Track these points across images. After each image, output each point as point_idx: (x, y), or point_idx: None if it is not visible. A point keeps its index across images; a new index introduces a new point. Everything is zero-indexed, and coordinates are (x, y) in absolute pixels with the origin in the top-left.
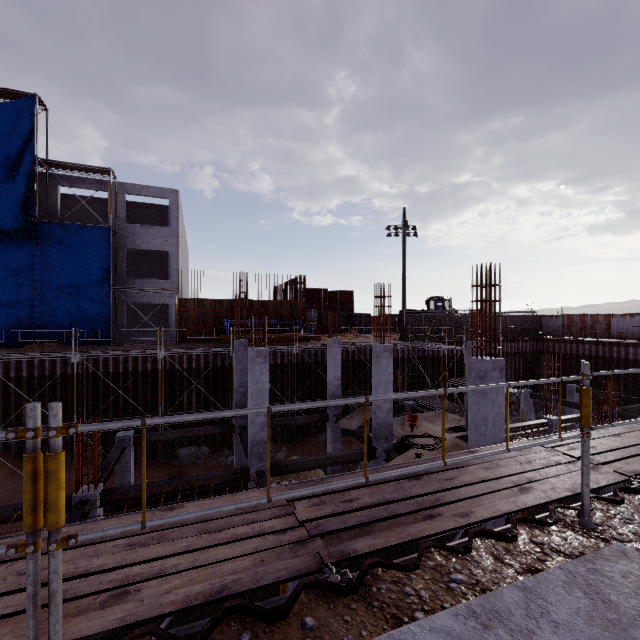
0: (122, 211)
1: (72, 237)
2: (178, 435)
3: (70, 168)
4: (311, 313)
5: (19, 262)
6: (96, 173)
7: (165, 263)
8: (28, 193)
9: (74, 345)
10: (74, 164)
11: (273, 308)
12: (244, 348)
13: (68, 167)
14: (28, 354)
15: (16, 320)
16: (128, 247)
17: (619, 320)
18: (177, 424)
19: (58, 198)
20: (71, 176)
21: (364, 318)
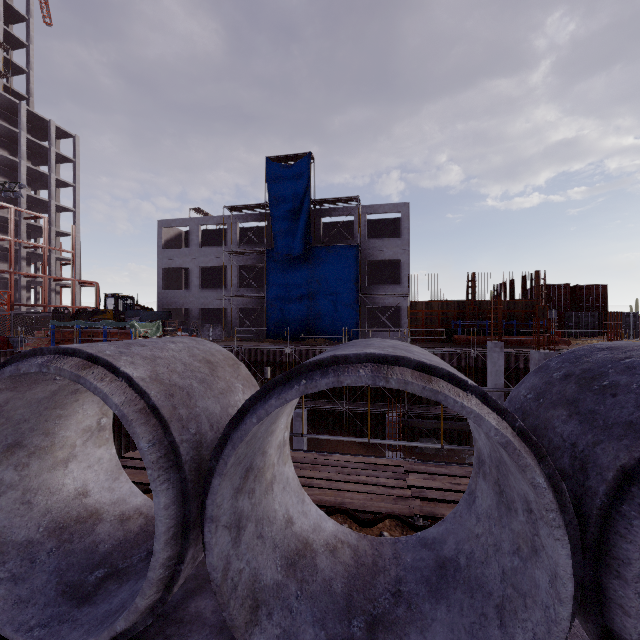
0: (364, 229)
1: (332, 256)
2: (434, 425)
3: (329, 202)
4: (549, 313)
5: (301, 279)
6: (346, 202)
7: (392, 270)
8: (306, 227)
9: (334, 341)
10: (333, 198)
11: (504, 308)
12: (499, 350)
13: (328, 202)
14: (314, 346)
15: (299, 321)
16: (368, 259)
17: None
18: (417, 415)
19: (321, 227)
20: (329, 208)
21: (626, 318)
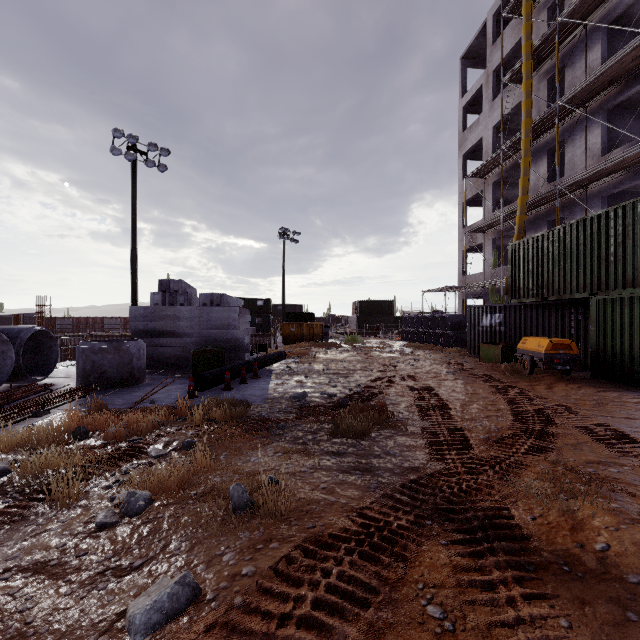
0: None
1: None
2: None
3: None
4: None
5: None
6: None
7: None
8: None
9: None
10: None
11: None
12: None
13: None
14: None
15: None
16: None
17: (110, 321)
18: None
19: None
20: None
21: None
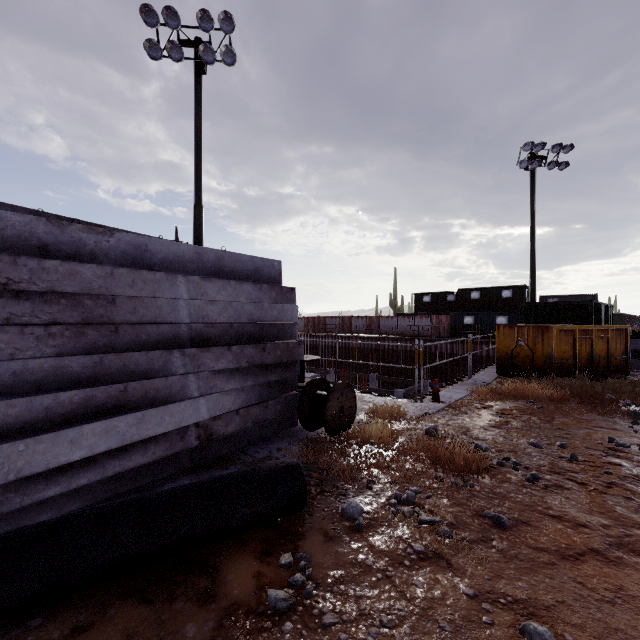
0: None
1: None
2: None
3: None
4: None
5: None
6: None
7: None
8: None
9: None
10: None
11: None
12: None
13: None
14: None
15: None
16: None
17: (330, 320)
18: None
19: None
20: None
21: None
